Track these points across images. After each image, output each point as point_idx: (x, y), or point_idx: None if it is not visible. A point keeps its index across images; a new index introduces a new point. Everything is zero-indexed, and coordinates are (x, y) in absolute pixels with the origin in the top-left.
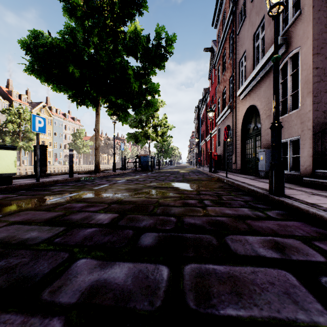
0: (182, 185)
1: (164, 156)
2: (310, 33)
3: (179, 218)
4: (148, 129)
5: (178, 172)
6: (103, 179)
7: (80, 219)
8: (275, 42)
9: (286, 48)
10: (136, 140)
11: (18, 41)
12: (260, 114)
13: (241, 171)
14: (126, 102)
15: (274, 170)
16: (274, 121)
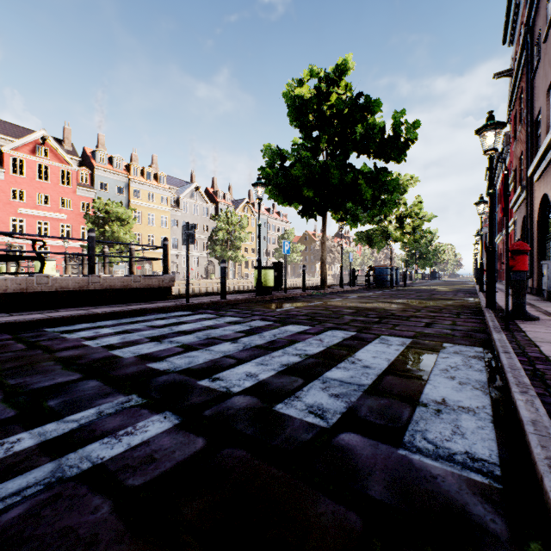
0: (416, 302)
1: (420, 263)
2: None
3: (393, 314)
4: (388, 223)
5: (431, 290)
6: (333, 294)
7: (336, 310)
8: (489, 179)
9: None
10: (368, 242)
11: (259, 169)
12: None
13: (538, 292)
14: (356, 205)
15: (486, 287)
16: (487, 247)
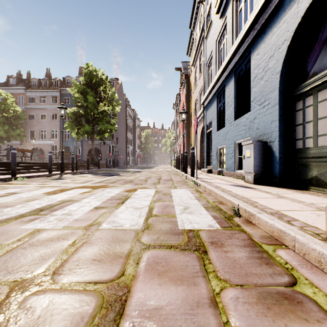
0: None
1: None
2: (60, 145)
3: None
4: None
5: None
6: None
7: None
8: None
9: (54, 143)
10: None
11: None
12: (45, 151)
13: None
14: None
15: None
16: None
